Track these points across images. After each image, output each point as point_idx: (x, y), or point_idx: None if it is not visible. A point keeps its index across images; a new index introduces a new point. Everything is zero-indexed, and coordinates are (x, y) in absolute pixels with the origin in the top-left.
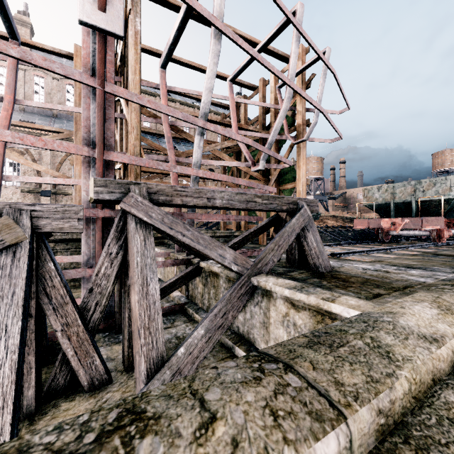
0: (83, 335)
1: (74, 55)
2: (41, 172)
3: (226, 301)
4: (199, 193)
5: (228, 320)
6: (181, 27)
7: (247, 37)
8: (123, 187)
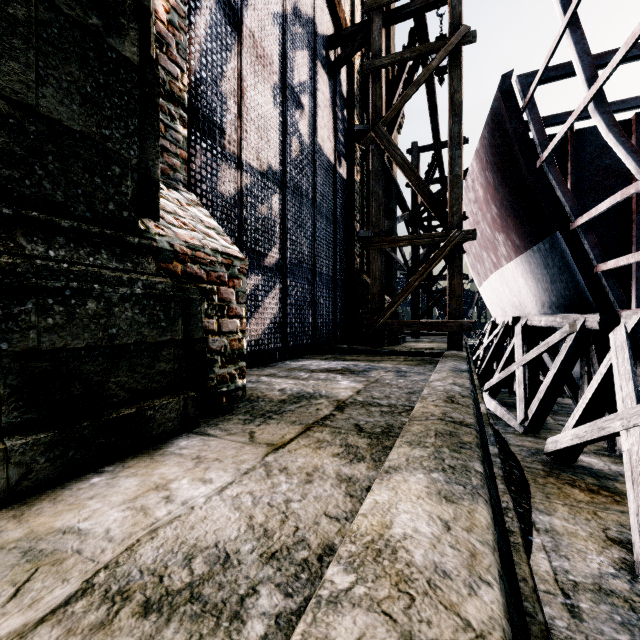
0: None
1: None
2: None
3: None
4: None
5: None
6: None
7: None
8: None
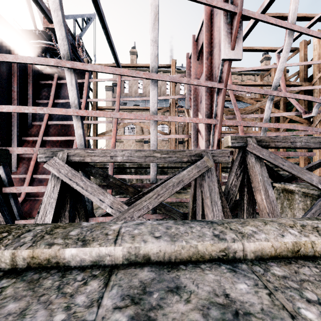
0: (228, 213)
1: (171, 66)
2: (143, 130)
3: (319, 207)
4: (285, 139)
5: None
6: (249, 31)
7: None
8: (243, 139)
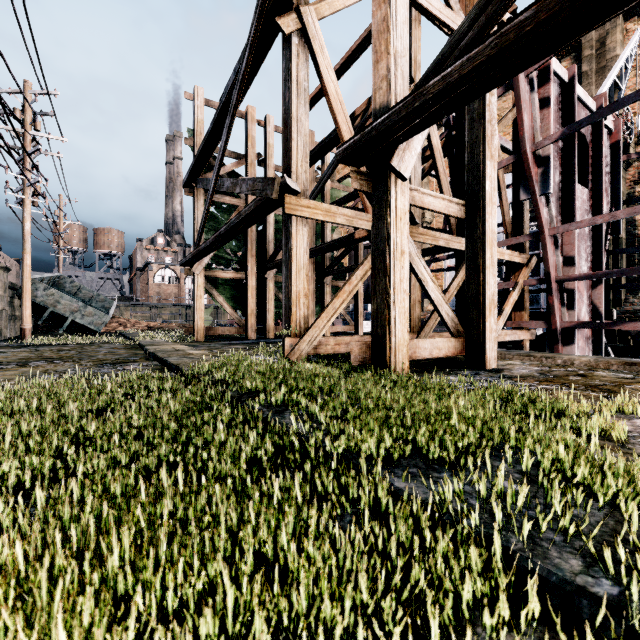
0: None
1: None
2: None
3: None
4: None
5: None
6: None
7: None
8: None
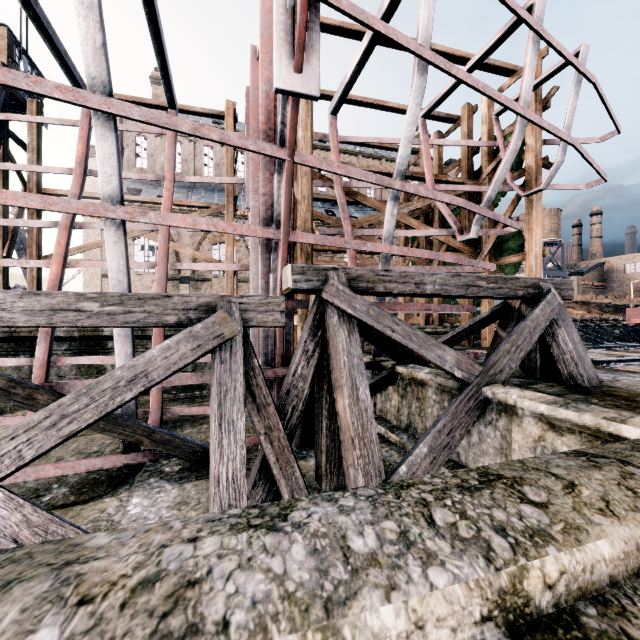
0: (284, 442)
1: (225, 114)
2: (180, 254)
3: (451, 416)
4: (405, 277)
5: (456, 440)
6: (363, 59)
7: (448, 51)
8: (320, 274)
